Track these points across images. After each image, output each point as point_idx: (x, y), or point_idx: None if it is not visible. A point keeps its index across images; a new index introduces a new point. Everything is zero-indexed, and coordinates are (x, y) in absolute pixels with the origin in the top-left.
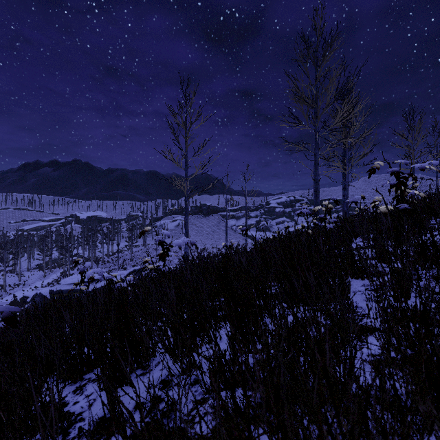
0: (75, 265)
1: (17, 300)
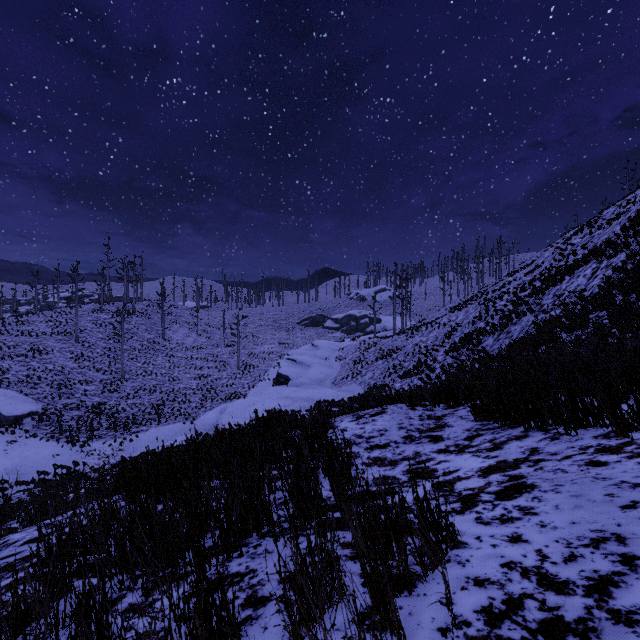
0: None
1: None
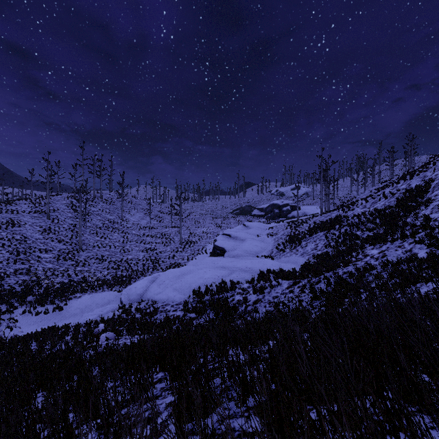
0: None
1: None
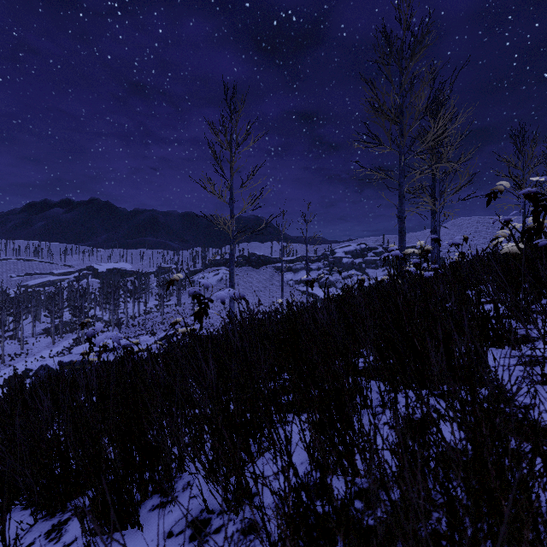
0: (82, 328)
1: (18, 374)
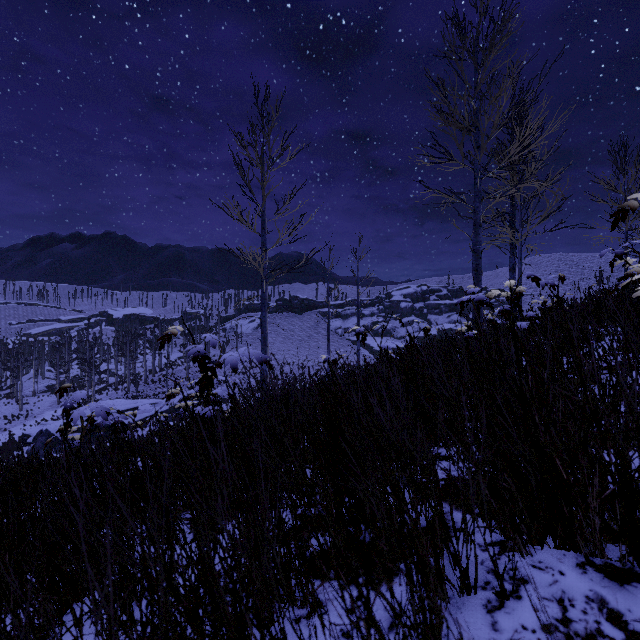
0: (60, 395)
1: (14, 440)
